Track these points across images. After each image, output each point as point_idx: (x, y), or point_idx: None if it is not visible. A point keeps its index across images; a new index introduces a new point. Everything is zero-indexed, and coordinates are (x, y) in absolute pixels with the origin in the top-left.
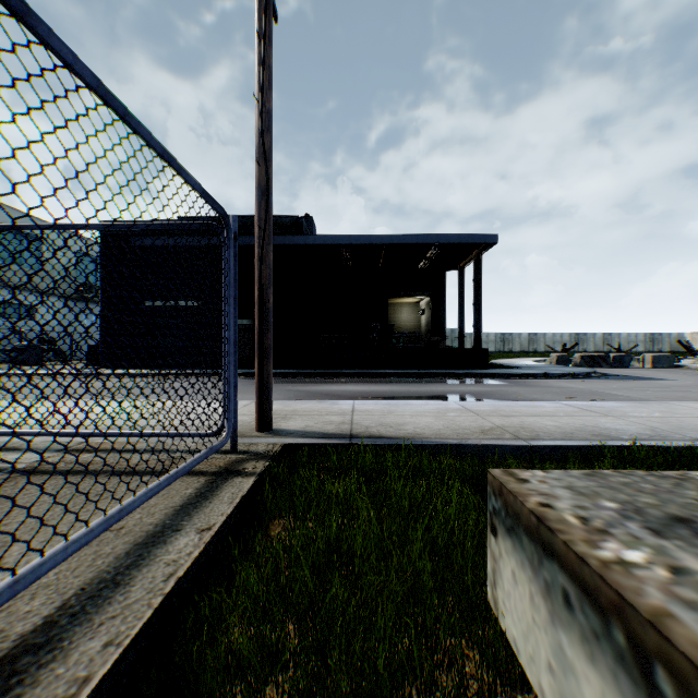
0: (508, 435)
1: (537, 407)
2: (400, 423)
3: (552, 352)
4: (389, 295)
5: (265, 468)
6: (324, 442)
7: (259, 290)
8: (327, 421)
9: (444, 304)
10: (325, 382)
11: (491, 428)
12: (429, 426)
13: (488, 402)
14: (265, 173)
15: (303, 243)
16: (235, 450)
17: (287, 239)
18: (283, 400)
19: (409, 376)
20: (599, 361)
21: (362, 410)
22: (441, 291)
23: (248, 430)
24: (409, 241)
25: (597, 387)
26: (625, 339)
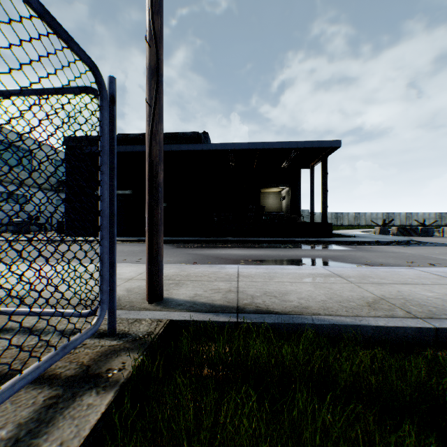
0: (400, 311)
1: (398, 273)
2: (283, 292)
3: (370, 226)
4: (261, 186)
5: (135, 368)
6: (210, 319)
7: (148, 166)
8: (215, 288)
9: (299, 192)
10: (216, 247)
11: (374, 299)
12: (312, 297)
13: (351, 268)
14: (155, 54)
15: (201, 149)
16: (111, 333)
17: (190, 146)
18: (180, 264)
19: (276, 243)
20: (410, 232)
21: (246, 275)
22: (297, 183)
23: (139, 299)
24: (276, 146)
25: (423, 252)
26: (421, 217)
